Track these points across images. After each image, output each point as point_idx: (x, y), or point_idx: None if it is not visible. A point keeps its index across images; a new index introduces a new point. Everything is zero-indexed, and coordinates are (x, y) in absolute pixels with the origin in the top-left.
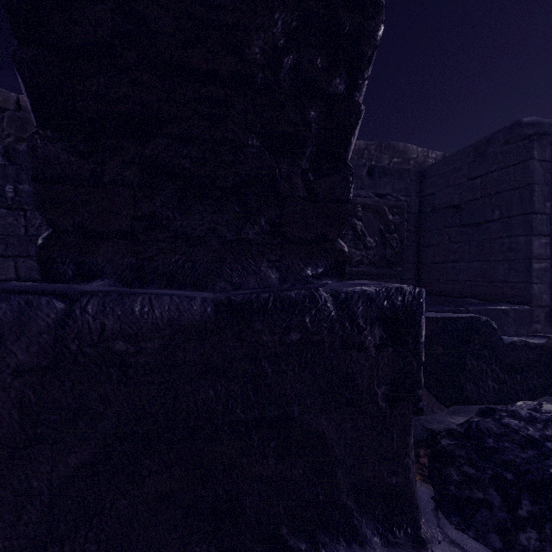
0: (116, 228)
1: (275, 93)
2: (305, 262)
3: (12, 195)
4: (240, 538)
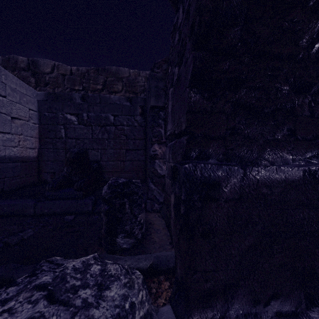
0: (218, 134)
1: (305, 61)
2: (305, 150)
3: (86, 118)
4: (315, 290)
